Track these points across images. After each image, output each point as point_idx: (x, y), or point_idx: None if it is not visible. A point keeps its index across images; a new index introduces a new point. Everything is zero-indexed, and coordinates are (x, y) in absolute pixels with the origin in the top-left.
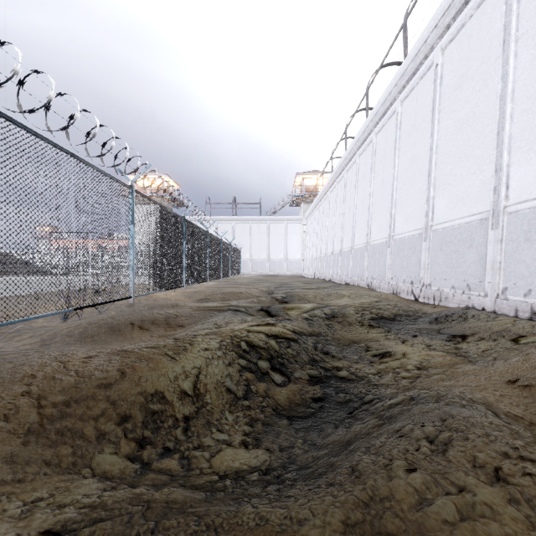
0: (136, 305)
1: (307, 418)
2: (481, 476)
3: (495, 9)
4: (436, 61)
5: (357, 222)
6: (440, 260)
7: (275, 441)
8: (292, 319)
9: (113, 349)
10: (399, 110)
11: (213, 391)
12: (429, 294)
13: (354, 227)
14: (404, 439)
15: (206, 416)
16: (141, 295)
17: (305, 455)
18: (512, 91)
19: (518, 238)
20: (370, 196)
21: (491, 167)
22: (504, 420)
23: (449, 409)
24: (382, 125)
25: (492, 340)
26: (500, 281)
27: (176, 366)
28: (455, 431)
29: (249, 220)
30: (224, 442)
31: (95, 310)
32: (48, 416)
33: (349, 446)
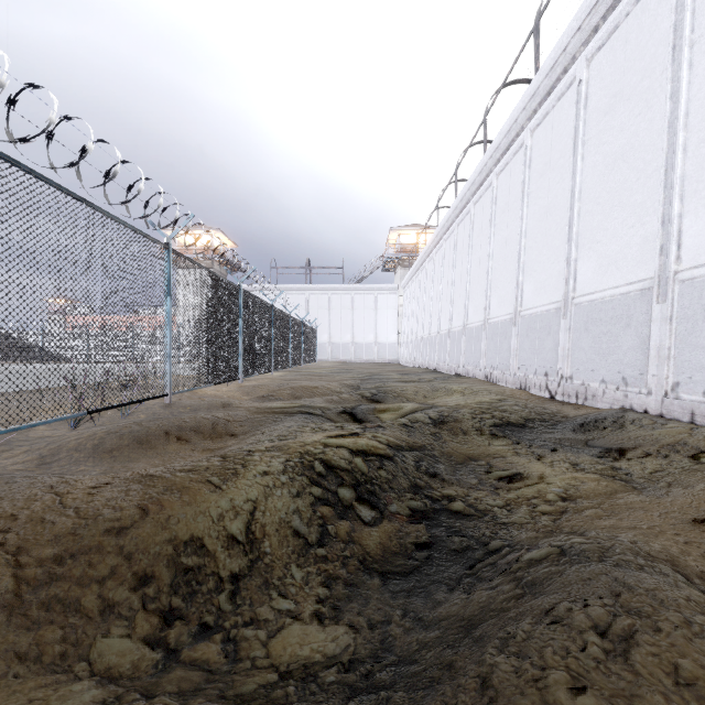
0: (174, 405)
1: (408, 575)
2: (691, 702)
3: (661, 4)
4: (579, 76)
5: (471, 292)
6: (585, 345)
7: (363, 612)
8: (386, 426)
9: (134, 473)
10: (529, 143)
11: (274, 535)
12: (570, 390)
13: (468, 299)
14: (559, 628)
15: (263, 573)
16: (182, 391)
17: (406, 637)
18: (685, 115)
19: (695, 315)
20: (489, 258)
21: (656, 219)
22: (700, 587)
23: (622, 574)
24: (505, 163)
25: (663, 456)
26: (669, 374)
27: (221, 499)
28: (637, 616)
29: (327, 290)
30: (289, 614)
31: (117, 412)
32: (30, 581)
33: (473, 631)
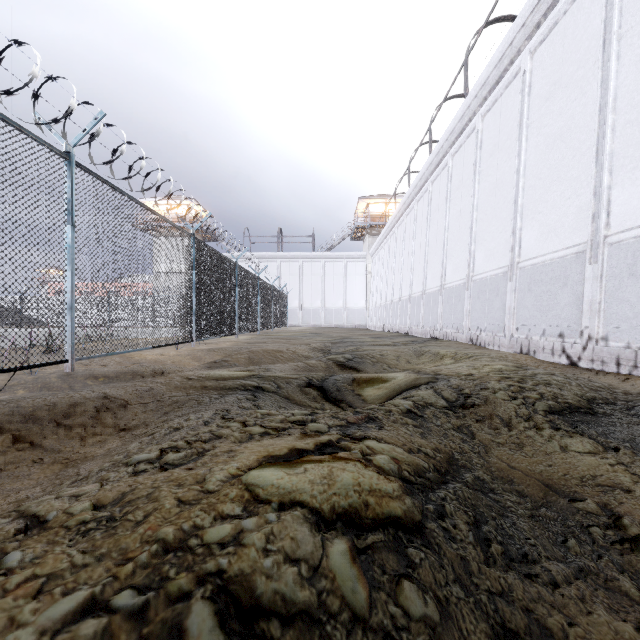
0: (81, 374)
1: None
2: None
3: None
4: None
5: (449, 250)
6: (630, 295)
7: None
8: (380, 418)
9: None
10: (528, 66)
11: None
12: (604, 354)
13: (445, 257)
14: None
15: None
16: (96, 356)
17: None
18: None
19: None
20: (473, 209)
21: None
22: None
23: None
24: (493, 100)
25: None
26: None
27: None
28: None
29: (298, 258)
30: None
31: None
32: None
33: None
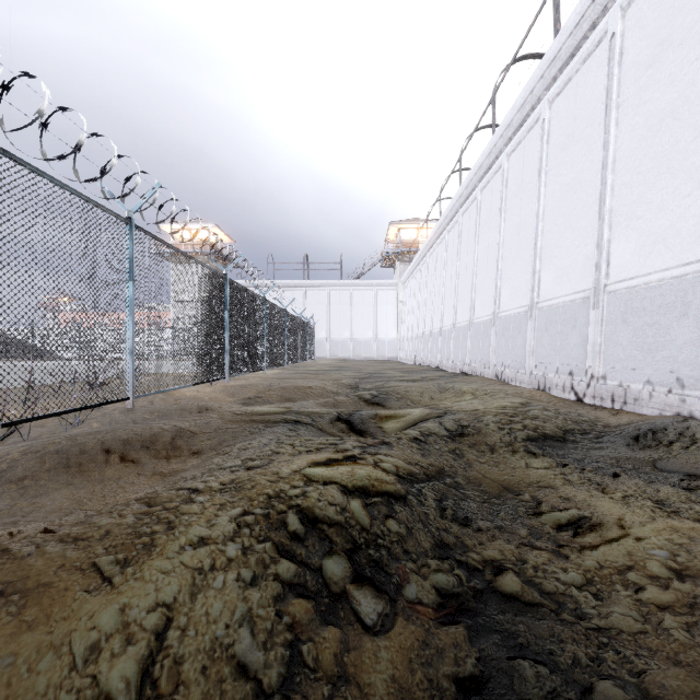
0: (138, 410)
1: None
2: None
3: None
4: (612, 29)
5: (478, 285)
6: (622, 339)
7: None
8: (392, 442)
9: None
10: (547, 116)
11: (196, 683)
12: (603, 392)
13: (474, 292)
14: None
15: None
16: (149, 394)
17: None
18: None
19: None
20: (499, 246)
21: None
22: None
23: None
24: (517, 141)
25: None
26: None
27: (105, 609)
28: None
29: (325, 286)
30: None
31: (65, 420)
32: None
33: None
